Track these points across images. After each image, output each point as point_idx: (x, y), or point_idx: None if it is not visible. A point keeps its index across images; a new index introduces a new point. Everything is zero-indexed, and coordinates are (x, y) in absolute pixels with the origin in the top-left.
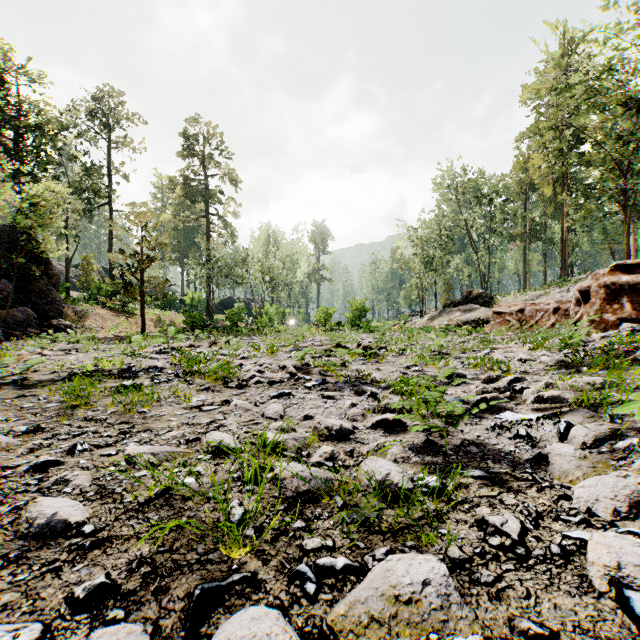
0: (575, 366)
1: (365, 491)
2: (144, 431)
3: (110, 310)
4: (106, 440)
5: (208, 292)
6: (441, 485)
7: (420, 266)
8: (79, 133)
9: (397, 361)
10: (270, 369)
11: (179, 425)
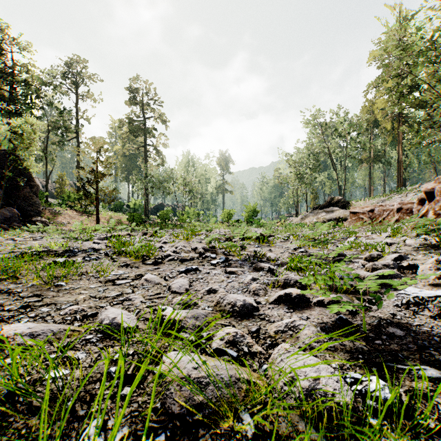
0: (440, 247)
1: (282, 399)
2: (48, 305)
3: (76, 211)
4: (3, 315)
5: (145, 199)
6: (395, 397)
7: (296, 180)
8: (54, 87)
9: (284, 245)
10: (183, 250)
11: (86, 298)
